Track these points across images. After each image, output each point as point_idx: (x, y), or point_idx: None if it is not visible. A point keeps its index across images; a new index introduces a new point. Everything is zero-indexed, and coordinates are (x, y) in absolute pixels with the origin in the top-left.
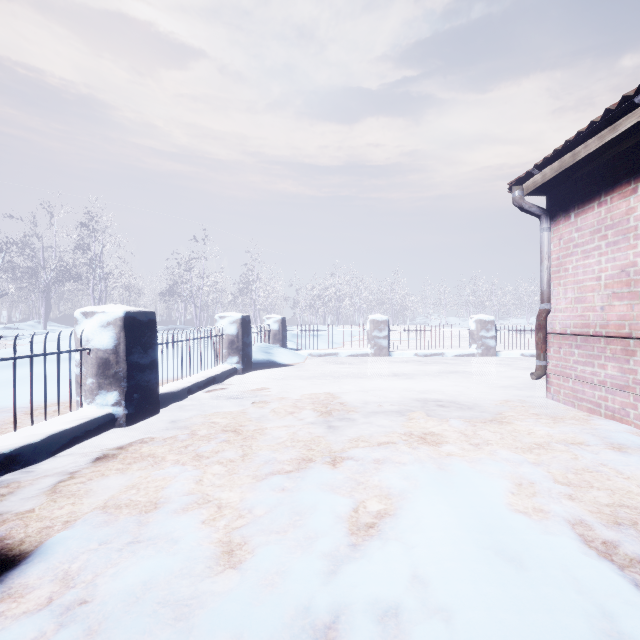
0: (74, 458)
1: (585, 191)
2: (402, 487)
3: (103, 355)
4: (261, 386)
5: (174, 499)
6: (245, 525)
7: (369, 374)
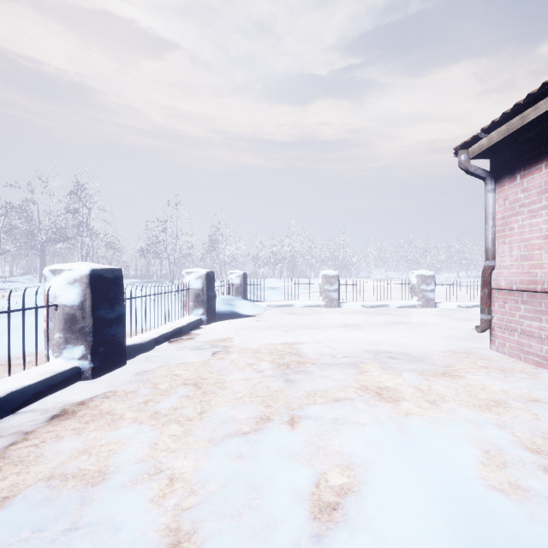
0: (34, 415)
1: (532, 153)
2: (364, 455)
3: (69, 311)
4: (223, 336)
5: (124, 469)
6: (196, 505)
7: (322, 325)
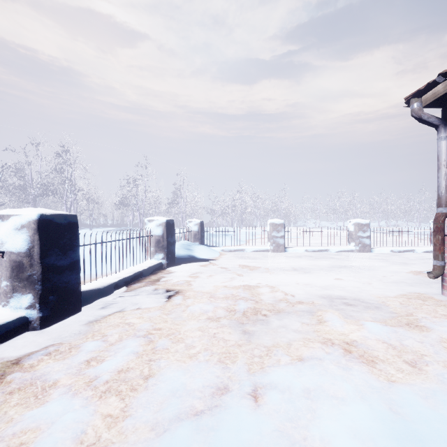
0: None
1: None
2: None
3: (16, 258)
4: (181, 280)
5: None
6: None
7: (272, 268)
